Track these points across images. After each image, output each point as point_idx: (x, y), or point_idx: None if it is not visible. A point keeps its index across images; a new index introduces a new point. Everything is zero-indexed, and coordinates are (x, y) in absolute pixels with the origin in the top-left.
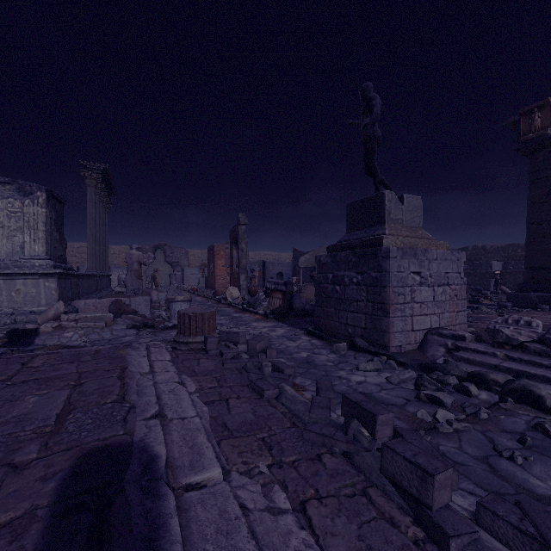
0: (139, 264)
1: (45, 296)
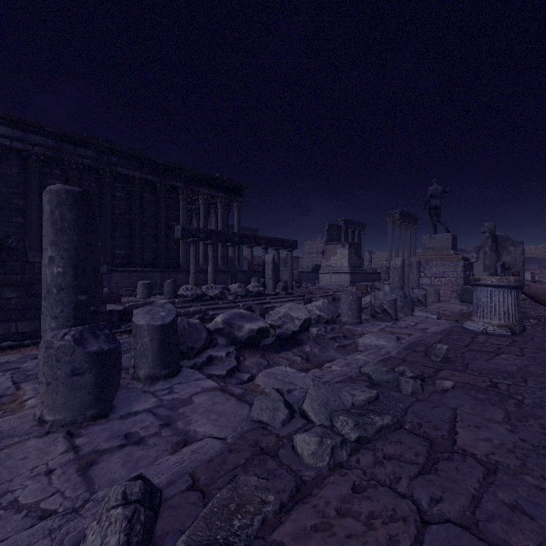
0: (386, 268)
1: (346, 280)
